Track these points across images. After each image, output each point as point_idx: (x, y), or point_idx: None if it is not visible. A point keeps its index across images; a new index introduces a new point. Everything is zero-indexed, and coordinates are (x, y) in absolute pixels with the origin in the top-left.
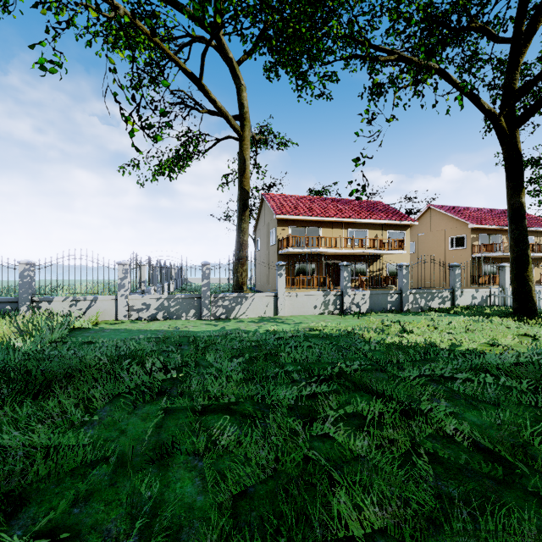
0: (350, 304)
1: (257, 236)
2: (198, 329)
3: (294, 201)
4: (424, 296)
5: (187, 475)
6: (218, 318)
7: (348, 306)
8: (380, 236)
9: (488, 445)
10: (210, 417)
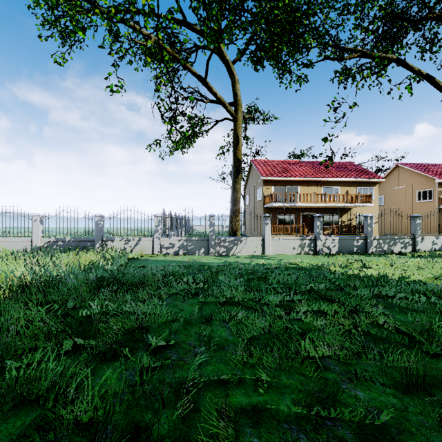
0: (322, 247)
1: (247, 193)
2: (209, 261)
3: (276, 166)
4: (387, 242)
5: (222, 329)
6: (220, 255)
7: (320, 249)
8: (350, 192)
9: (405, 330)
10: (228, 307)
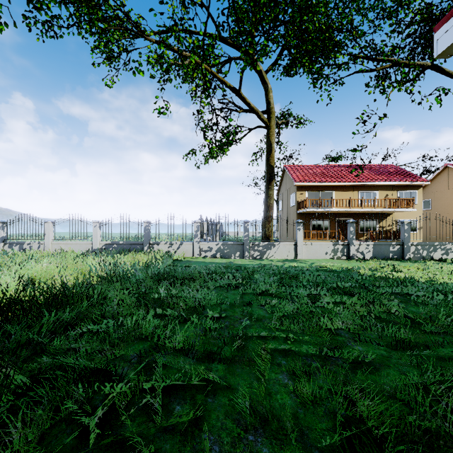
0: (355, 252)
1: (280, 199)
2: (244, 263)
3: (310, 171)
4: (426, 248)
5: (259, 310)
6: (254, 258)
7: (354, 254)
8: (390, 196)
9: (412, 317)
10: (264, 297)
